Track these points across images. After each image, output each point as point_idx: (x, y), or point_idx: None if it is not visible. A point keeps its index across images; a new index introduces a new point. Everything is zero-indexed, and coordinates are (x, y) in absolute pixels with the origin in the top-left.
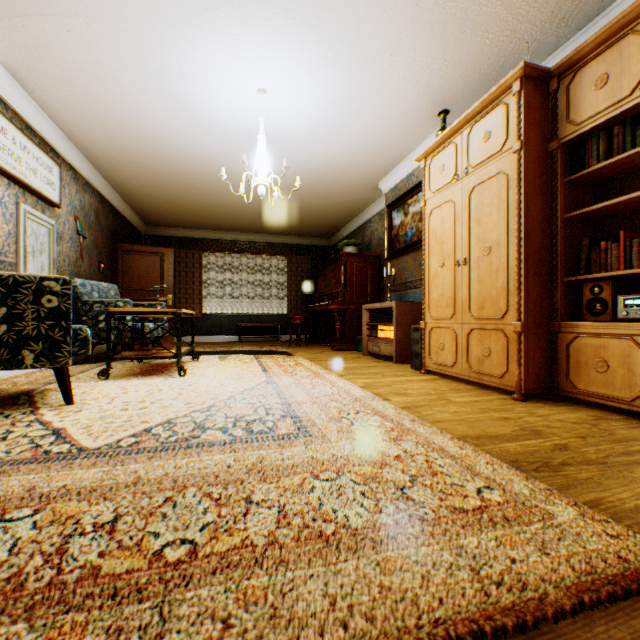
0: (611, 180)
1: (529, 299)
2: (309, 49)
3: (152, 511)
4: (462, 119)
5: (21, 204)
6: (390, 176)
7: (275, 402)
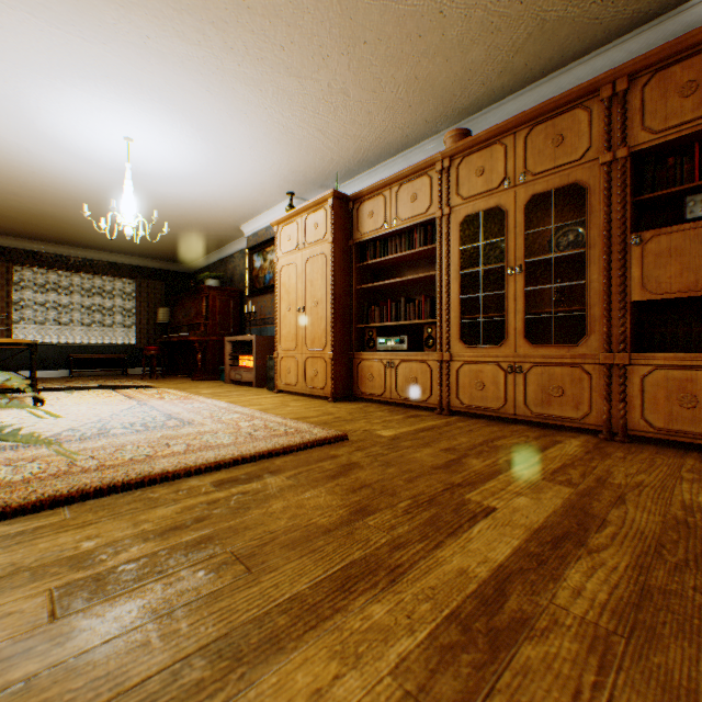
0: (381, 269)
1: (338, 338)
2: (181, 126)
3: (112, 454)
4: (302, 208)
5: None
6: (252, 223)
7: (157, 414)
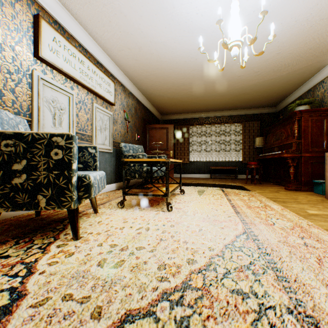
0: None
1: None
2: None
3: None
4: None
5: (93, 103)
6: None
7: (277, 298)
